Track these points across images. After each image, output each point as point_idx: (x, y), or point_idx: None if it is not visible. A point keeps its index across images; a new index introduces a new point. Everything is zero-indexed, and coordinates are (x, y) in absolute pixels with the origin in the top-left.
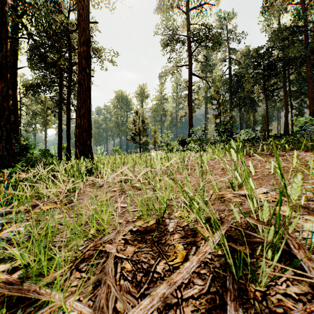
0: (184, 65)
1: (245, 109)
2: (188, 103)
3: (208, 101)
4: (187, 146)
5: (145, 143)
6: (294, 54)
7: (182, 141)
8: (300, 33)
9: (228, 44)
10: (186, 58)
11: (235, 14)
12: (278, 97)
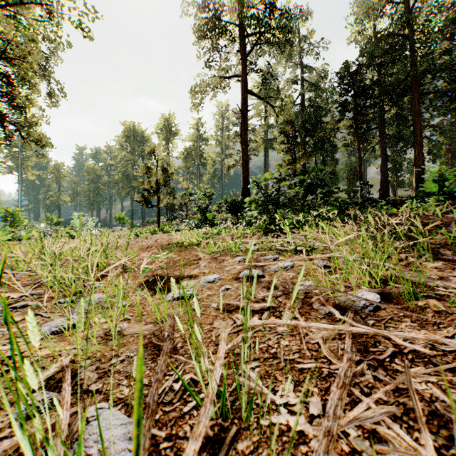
0: (235, 75)
1: (322, 159)
2: (241, 140)
3: (269, 146)
4: (242, 214)
5: (172, 208)
6: (400, 74)
7: (233, 203)
8: (403, 48)
9: (300, 59)
10: (237, 64)
11: (310, 13)
12: (369, 143)
